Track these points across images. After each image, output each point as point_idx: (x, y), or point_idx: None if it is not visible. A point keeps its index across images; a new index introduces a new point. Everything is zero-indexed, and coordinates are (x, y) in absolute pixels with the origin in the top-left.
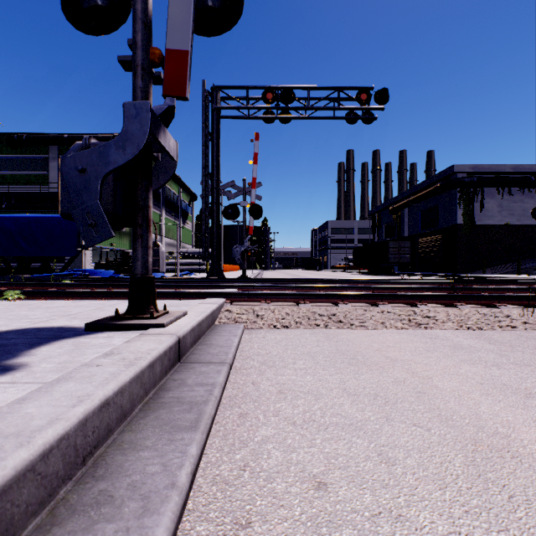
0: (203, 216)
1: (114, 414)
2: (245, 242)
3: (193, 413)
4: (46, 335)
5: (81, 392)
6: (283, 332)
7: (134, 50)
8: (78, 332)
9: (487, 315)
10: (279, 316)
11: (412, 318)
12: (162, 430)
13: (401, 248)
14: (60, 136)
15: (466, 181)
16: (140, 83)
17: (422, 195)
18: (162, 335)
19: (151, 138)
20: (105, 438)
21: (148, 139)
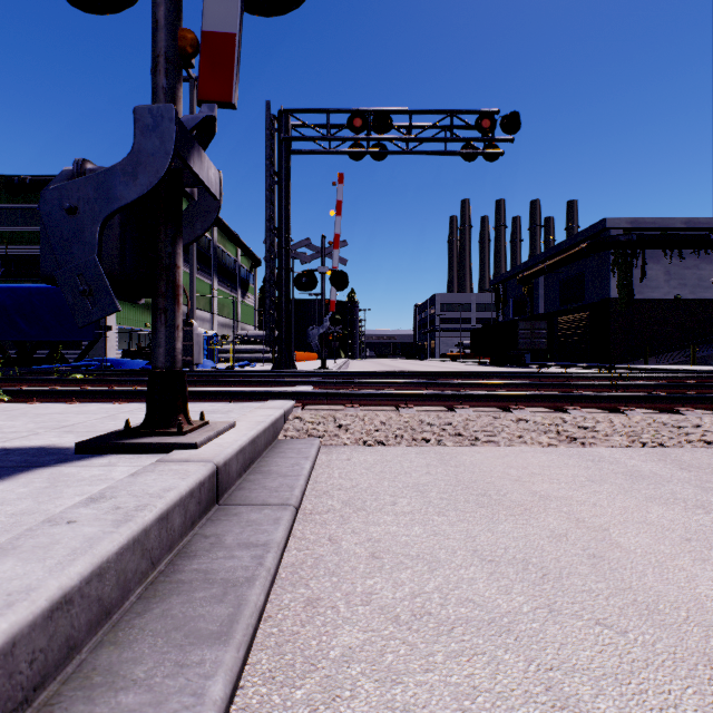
0: (268, 286)
1: (82, 616)
2: (325, 322)
3: (226, 604)
4: (14, 461)
5: (18, 582)
6: (377, 450)
7: (154, 32)
8: (65, 455)
9: (667, 425)
10: (371, 427)
11: (562, 430)
12: (167, 643)
13: (535, 330)
14: None
15: (623, 240)
16: (163, 81)
17: (563, 259)
18: (191, 462)
19: (179, 163)
20: (62, 664)
21: (172, 162)
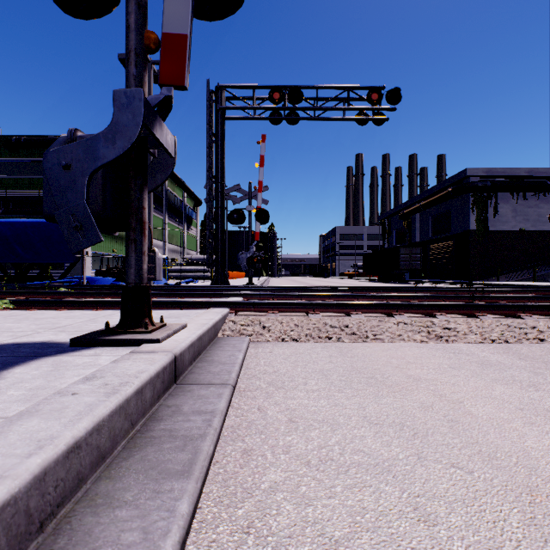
0: (208, 221)
1: (87, 458)
2: (251, 248)
3: (186, 452)
4: (25, 352)
5: (44, 433)
6: (292, 345)
7: (127, 34)
8: (62, 348)
9: (511, 326)
10: (287, 328)
11: (431, 330)
12: (147, 477)
13: (412, 254)
14: None
15: (480, 185)
16: (133, 70)
17: (434, 200)
18: (156, 353)
19: (145, 131)
20: (75, 490)
21: (141, 131)
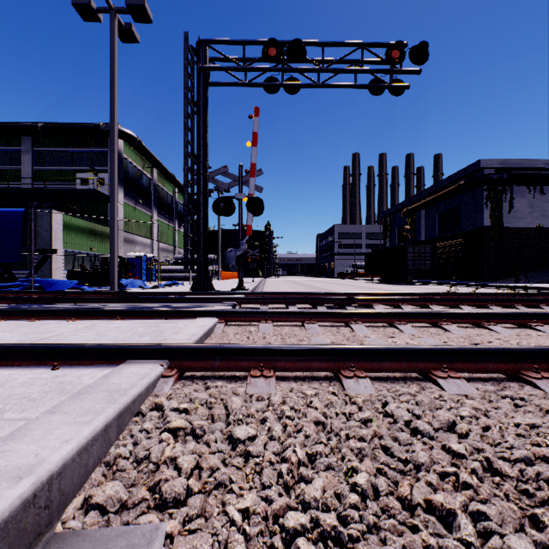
0: (186, 210)
1: None
2: (242, 244)
3: None
4: None
5: None
6: None
7: None
8: None
9: None
10: (299, 455)
11: None
12: None
13: (421, 253)
14: (33, 124)
15: (495, 177)
16: None
17: (442, 195)
18: None
19: None
20: None
21: None
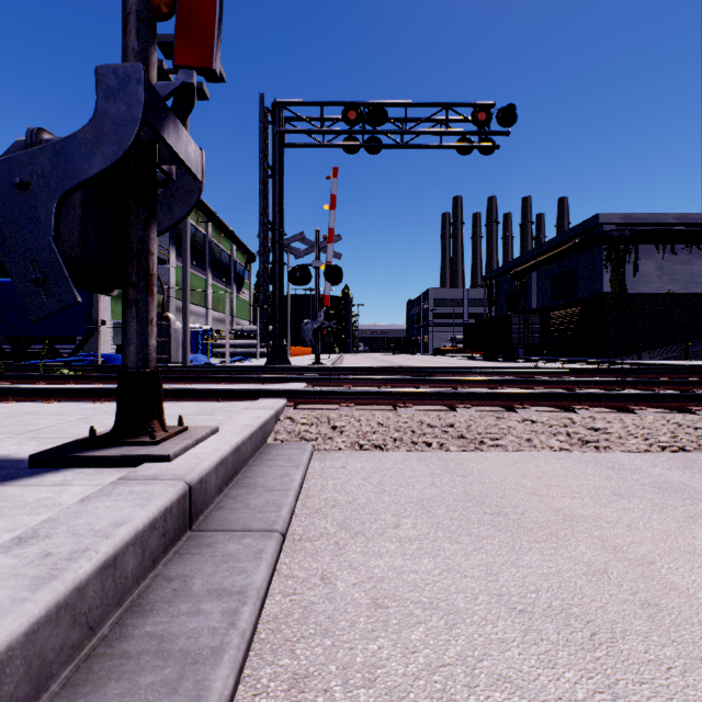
0: (261, 281)
1: None
2: (319, 316)
3: (180, 696)
4: None
5: None
6: (374, 456)
7: None
8: (16, 470)
9: (684, 426)
10: (367, 429)
11: (572, 432)
12: None
13: (528, 325)
14: None
15: (615, 235)
16: (133, 42)
17: (555, 254)
18: (159, 481)
19: (151, 135)
20: None
21: (141, 131)
